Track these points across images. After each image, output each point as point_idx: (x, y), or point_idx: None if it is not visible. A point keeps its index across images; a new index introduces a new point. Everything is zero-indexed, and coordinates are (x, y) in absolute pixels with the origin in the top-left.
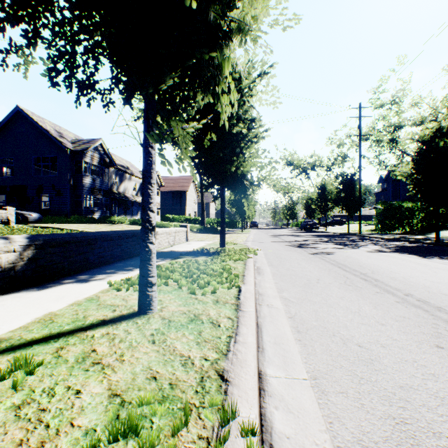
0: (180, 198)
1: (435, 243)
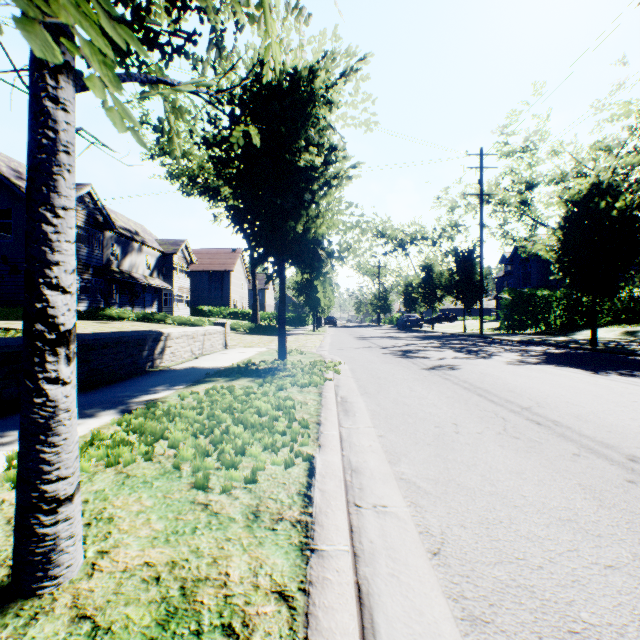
0: (221, 281)
1: (592, 349)
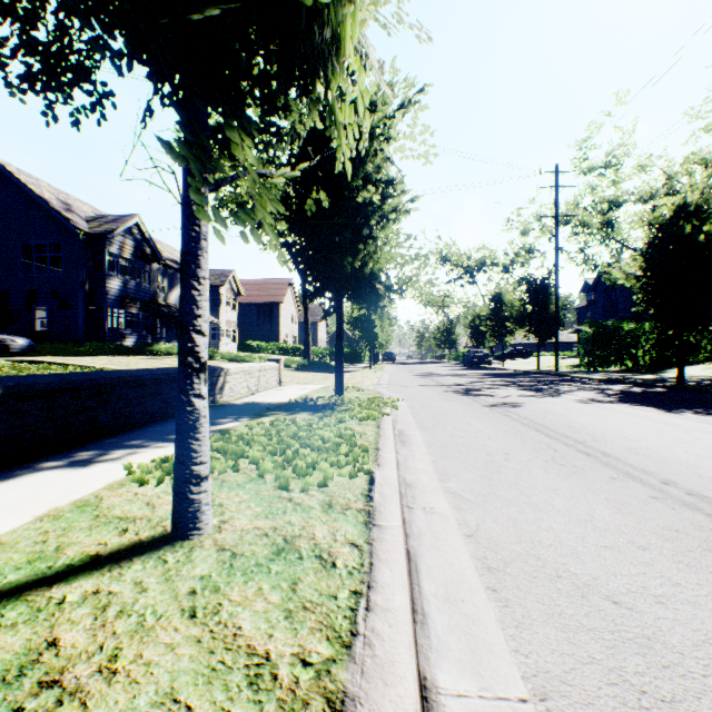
0: (270, 314)
1: (678, 388)
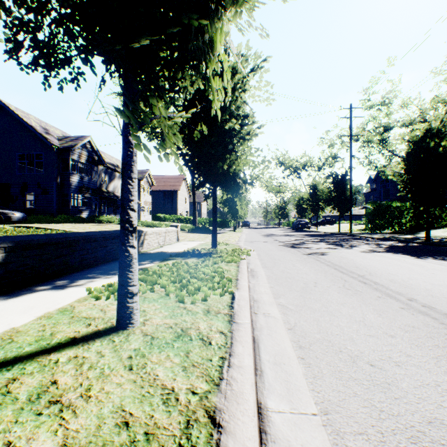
0: (171, 197)
1: (426, 243)
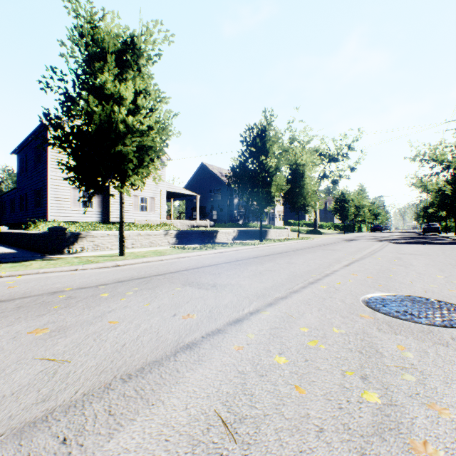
0: None
1: None
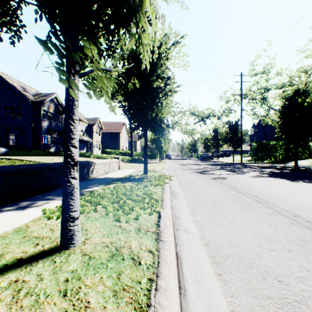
0: (115, 137)
1: (295, 170)
